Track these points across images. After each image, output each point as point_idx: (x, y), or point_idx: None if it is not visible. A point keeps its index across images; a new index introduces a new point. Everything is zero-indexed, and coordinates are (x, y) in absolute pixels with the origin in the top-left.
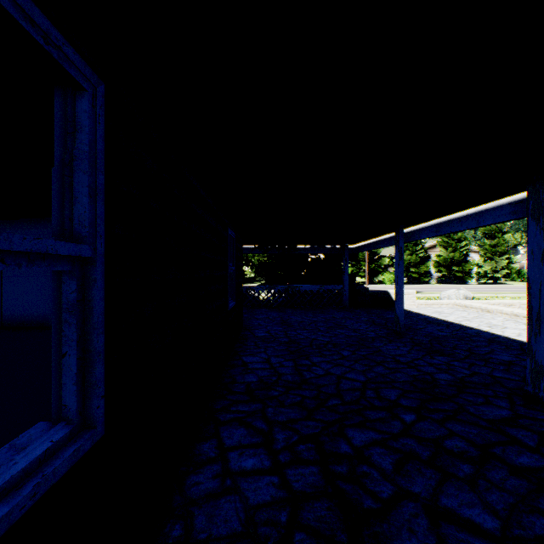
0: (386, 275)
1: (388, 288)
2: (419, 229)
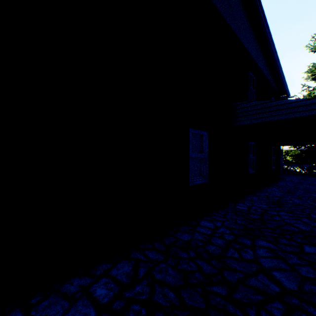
0: None
1: None
2: None
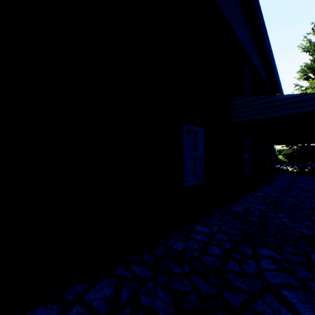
0: None
1: None
2: None
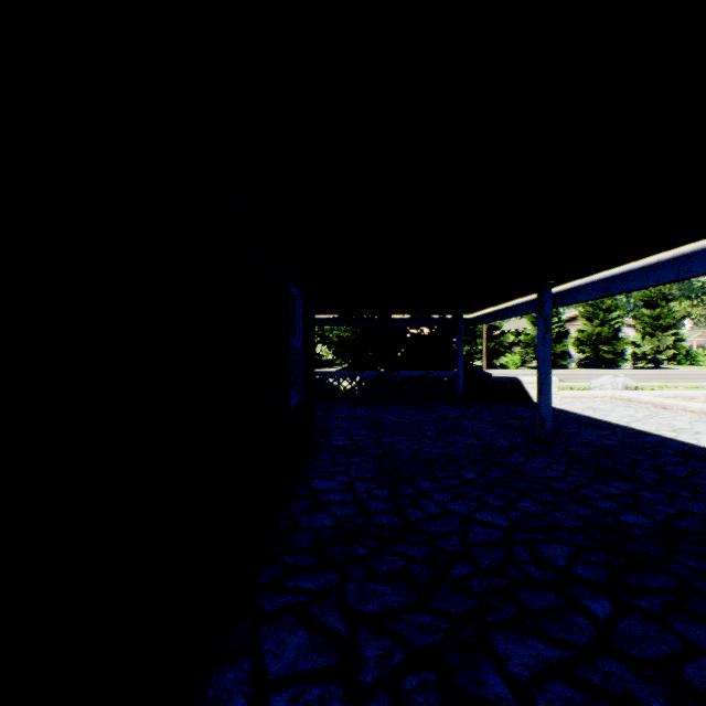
0: (510, 357)
1: (513, 374)
2: (574, 288)
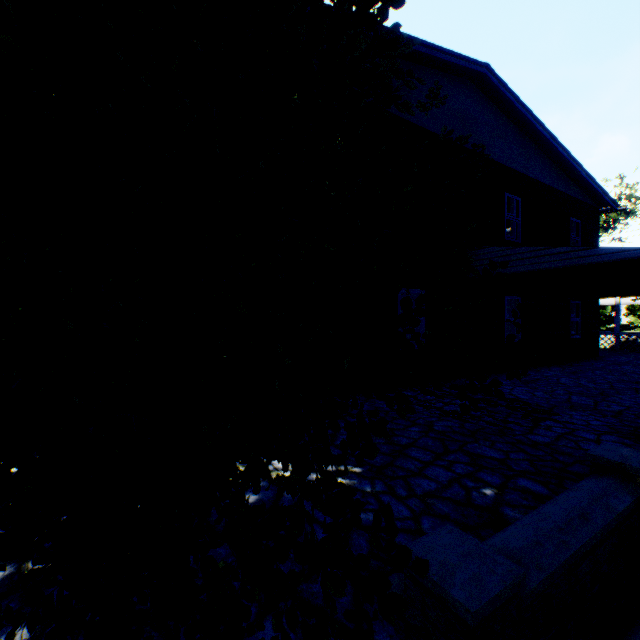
0: None
1: None
2: None
